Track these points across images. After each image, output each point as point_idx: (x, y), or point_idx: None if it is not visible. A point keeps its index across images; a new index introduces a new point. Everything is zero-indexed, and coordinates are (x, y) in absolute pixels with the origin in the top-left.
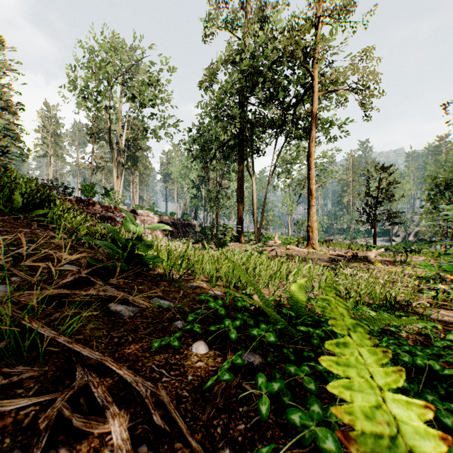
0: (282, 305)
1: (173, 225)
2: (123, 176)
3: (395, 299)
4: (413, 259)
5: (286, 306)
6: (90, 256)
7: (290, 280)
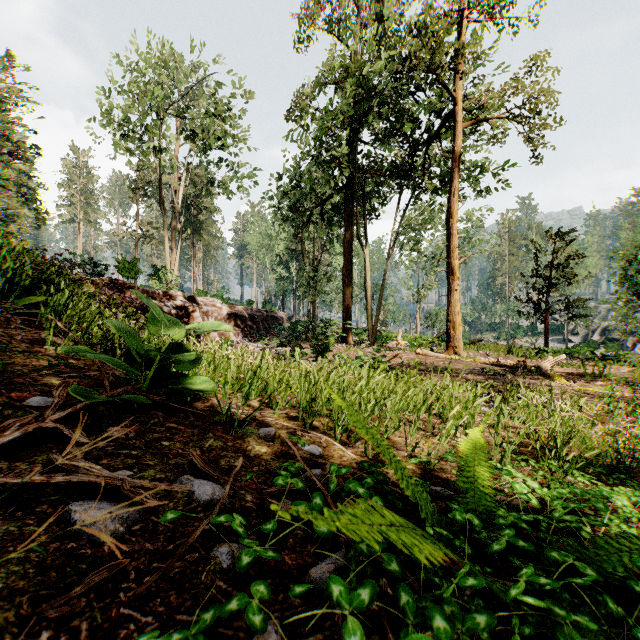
0: (433, 472)
1: (251, 318)
2: (179, 249)
3: (632, 455)
4: (611, 371)
5: (440, 474)
6: (95, 376)
7: (448, 426)
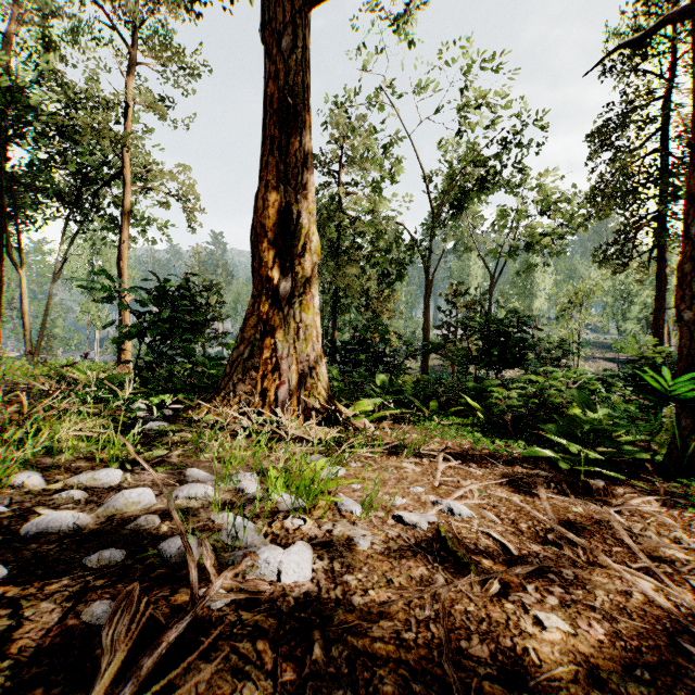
0: None
1: None
2: None
3: None
4: None
5: None
6: None
7: None
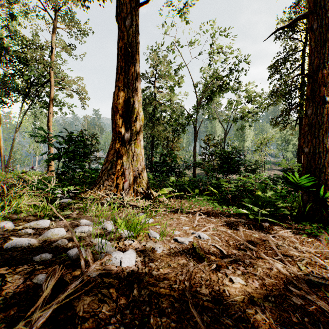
0: None
1: None
2: None
3: None
4: None
5: None
6: None
7: None
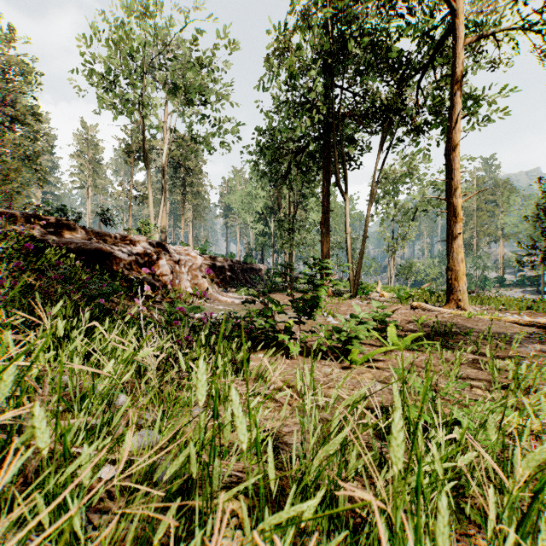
0: None
1: (230, 269)
2: (162, 202)
3: None
4: None
5: None
6: None
7: None
